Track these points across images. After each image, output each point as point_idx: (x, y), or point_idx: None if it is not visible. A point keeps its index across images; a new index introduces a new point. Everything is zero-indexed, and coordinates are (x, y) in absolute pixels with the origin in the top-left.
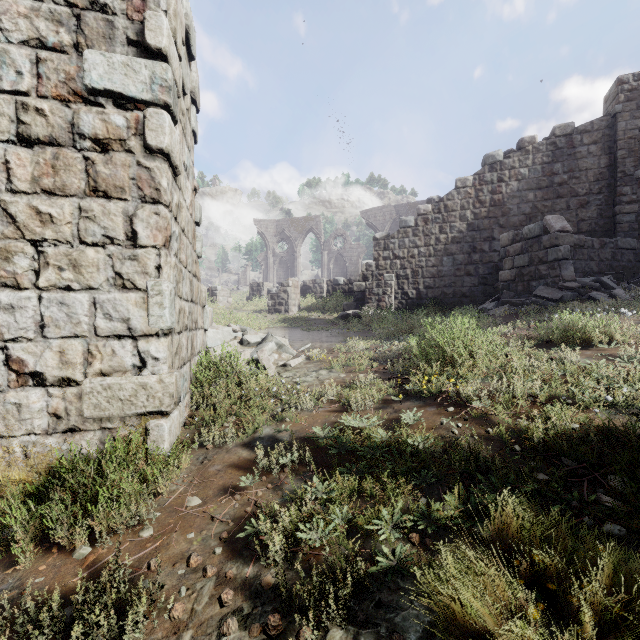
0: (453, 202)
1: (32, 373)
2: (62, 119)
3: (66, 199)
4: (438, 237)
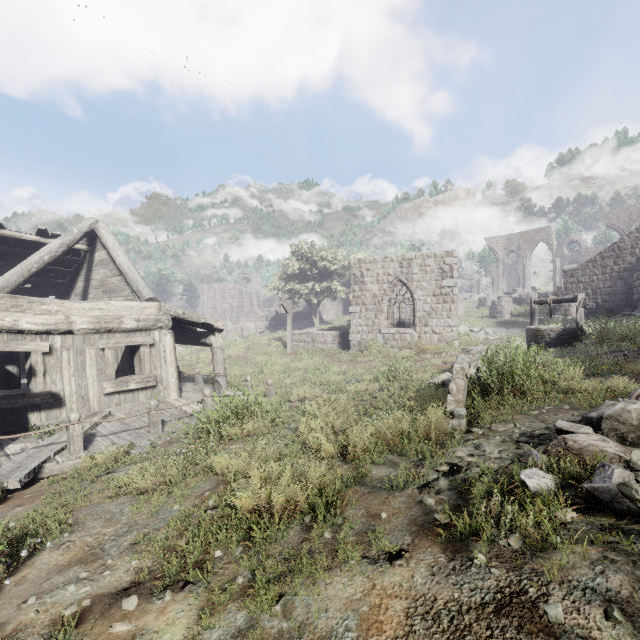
0: (624, 244)
1: (435, 332)
2: (439, 292)
3: (440, 304)
4: (612, 268)
